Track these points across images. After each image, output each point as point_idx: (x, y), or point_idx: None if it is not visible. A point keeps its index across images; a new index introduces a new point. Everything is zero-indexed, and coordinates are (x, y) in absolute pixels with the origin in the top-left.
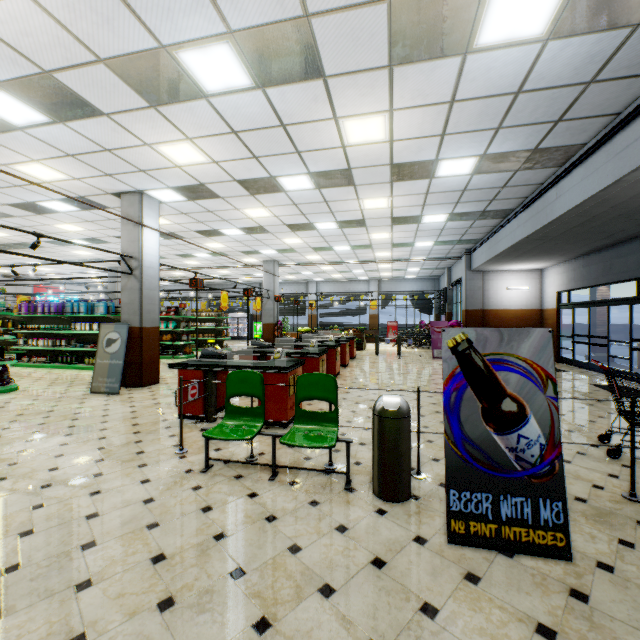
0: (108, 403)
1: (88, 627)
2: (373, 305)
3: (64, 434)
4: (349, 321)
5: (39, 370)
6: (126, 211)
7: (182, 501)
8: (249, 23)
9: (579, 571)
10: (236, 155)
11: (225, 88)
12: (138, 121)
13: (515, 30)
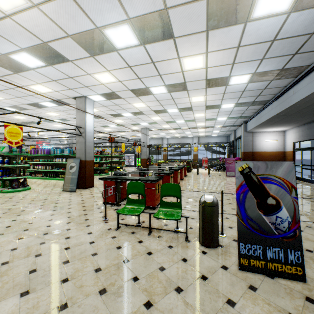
0: (71, 196)
1: (68, 300)
2: (195, 149)
3: (52, 210)
4: (183, 157)
5: (39, 180)
6: (78, 106)
7: (107, 243)
8: (138, 14)
9: (310, 288)
10: (130, 77)
11: (126, 46)
12: (85, 63)
13: (273, 8)
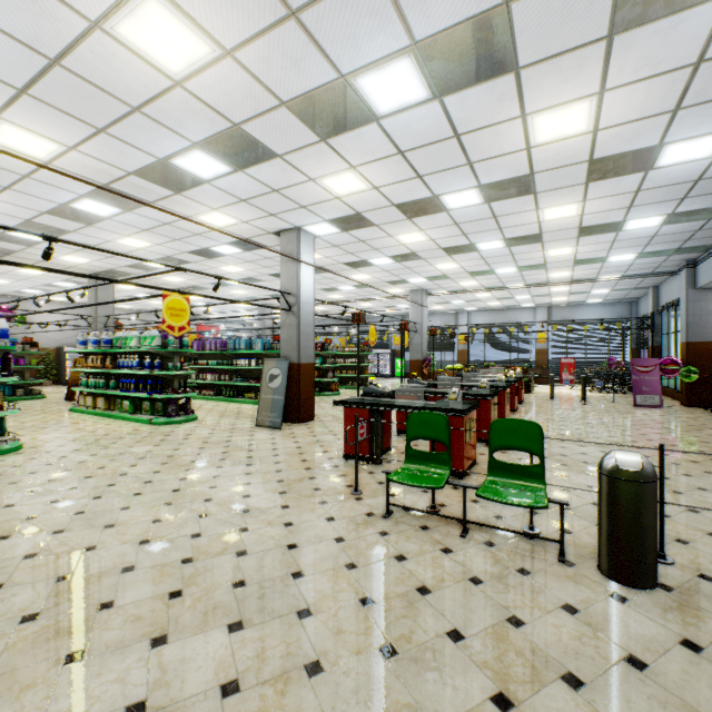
0: (274, 437)
1: (320, 656)
2: (541, 338)
3: (245, 464)
4: (504, 357)
5: (208, 402)
6: (285, 249)
7: (372, 545)
8: (436, 28)
9: None
10: (398, 177)
11: (398, 106)
12: (307, 157)
13: None
